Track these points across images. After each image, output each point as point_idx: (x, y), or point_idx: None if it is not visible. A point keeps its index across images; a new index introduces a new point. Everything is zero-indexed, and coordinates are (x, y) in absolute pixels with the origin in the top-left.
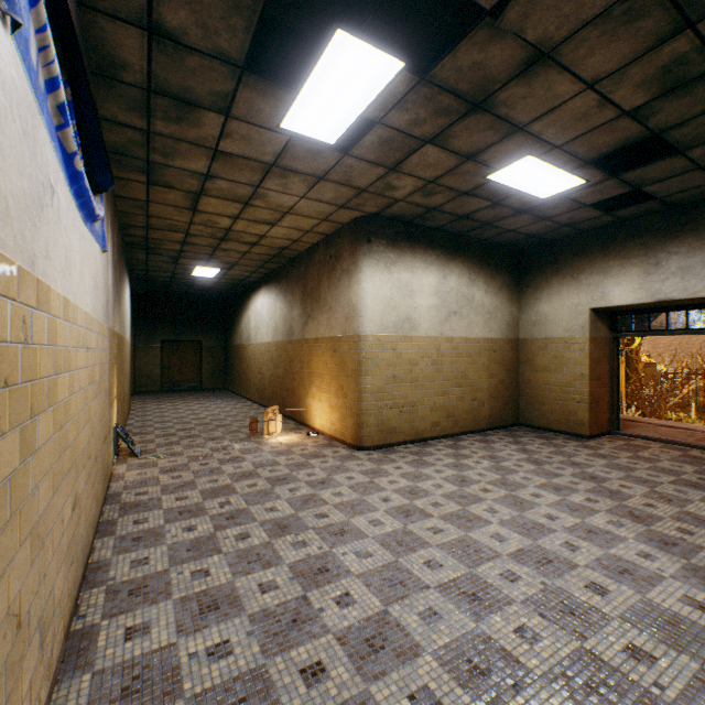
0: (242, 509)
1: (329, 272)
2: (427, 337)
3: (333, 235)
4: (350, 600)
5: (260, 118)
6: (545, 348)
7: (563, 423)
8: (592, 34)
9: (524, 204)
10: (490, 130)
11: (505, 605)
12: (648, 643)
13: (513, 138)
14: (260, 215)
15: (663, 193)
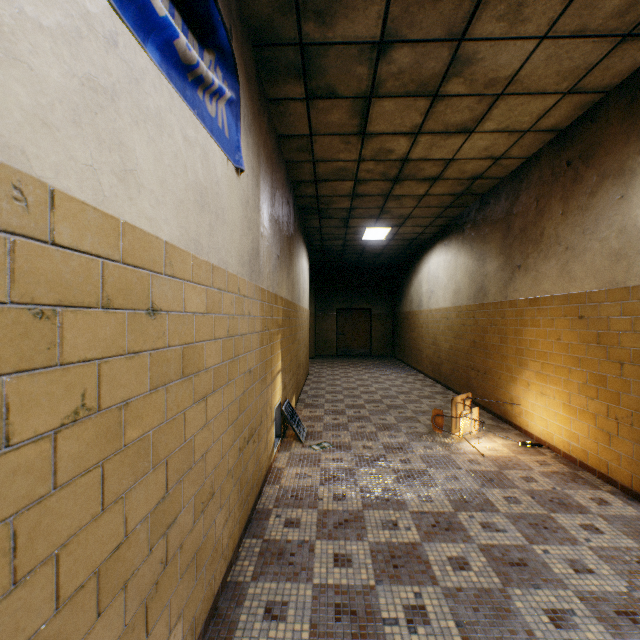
0: None
1: (565, 189)
2: None
3: (574, 124)
4: None
5: None
6: None
7: None
8: None
9: None
10: None
11: None
12: None
13: None
14: (452, 116)
15: None
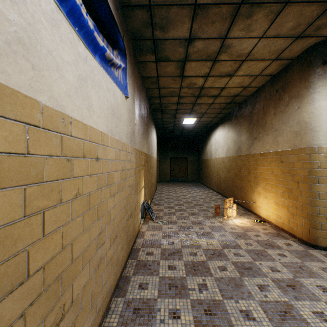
0: (217, 301)
1: (275, 102)
2: None
3: (279, 73)
4: None
5: None
6: None
7: None
8: None
9: None
10: None
11: None
12: None
13: None
14: (223, 69)
15: None
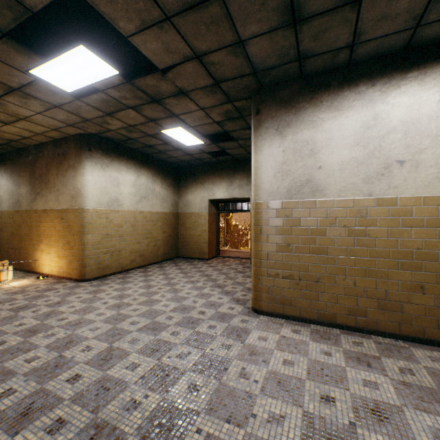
0: None
1: (58, 165)
2: (129, 211)
3: (61, 140)
4: (91, 348)
5: (13, 62)
6: (190, 218)
7: (198, 254)
8: (201, 93)
9: (180, 146)
10: (163, 112)
11: (167, 327)
12: (215, 323)
13: (173, 118)
14: None
15: (233, 153)
